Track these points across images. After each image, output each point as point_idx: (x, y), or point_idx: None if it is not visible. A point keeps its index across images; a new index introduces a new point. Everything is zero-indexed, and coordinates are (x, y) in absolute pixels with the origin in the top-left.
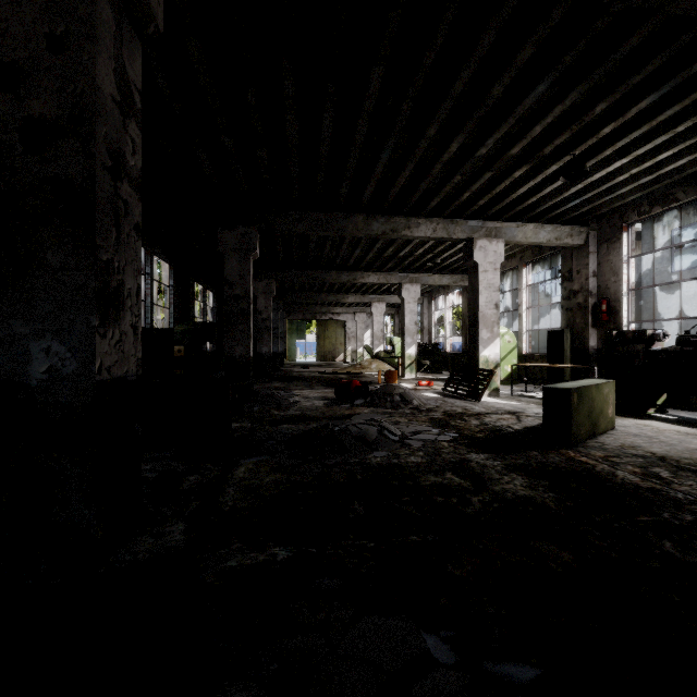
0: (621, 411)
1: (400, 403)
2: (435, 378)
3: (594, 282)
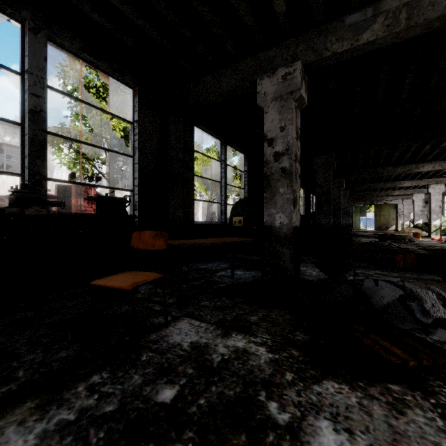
0: None
1: (407, 242)
2: None
3: None
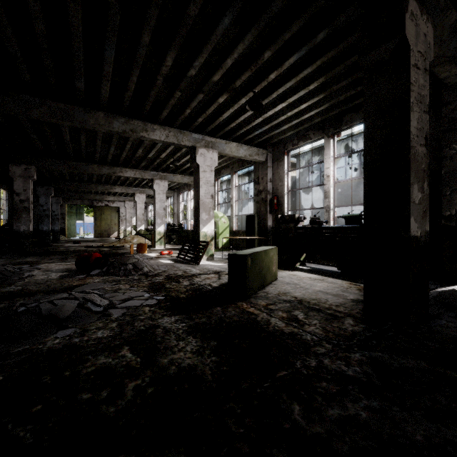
0: (282, 265)
1: (132, 271)
2: (177, 248)
3: (270, 185)
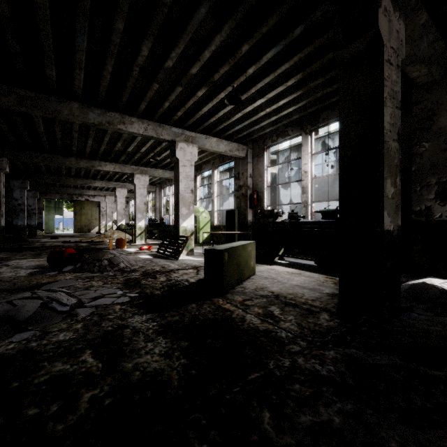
0: (262, 260)
1: (107, 267)
2: (158, 243)
3: (250, 181)
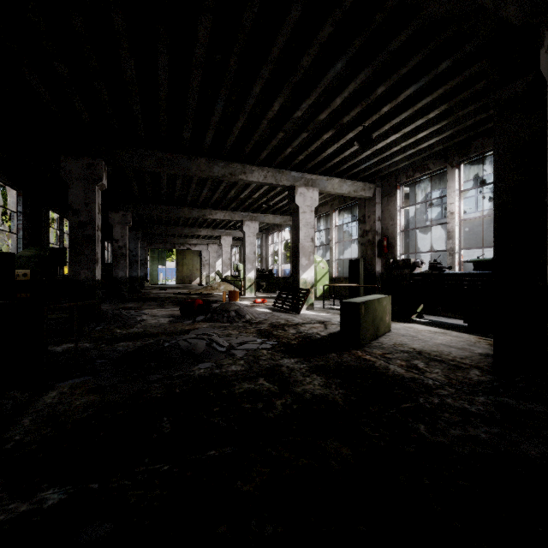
0: (395, 317)
1: (235, 318)
2: (269, 296)
3: (379, 225)
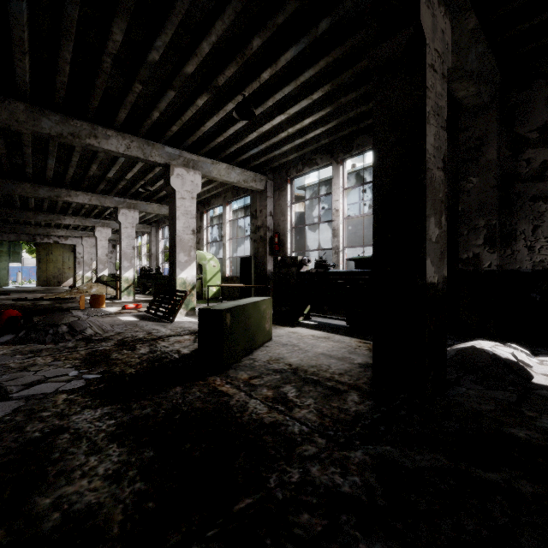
0: (283, 320)
1: (66, 335)
2: None
3: (270, 220)
